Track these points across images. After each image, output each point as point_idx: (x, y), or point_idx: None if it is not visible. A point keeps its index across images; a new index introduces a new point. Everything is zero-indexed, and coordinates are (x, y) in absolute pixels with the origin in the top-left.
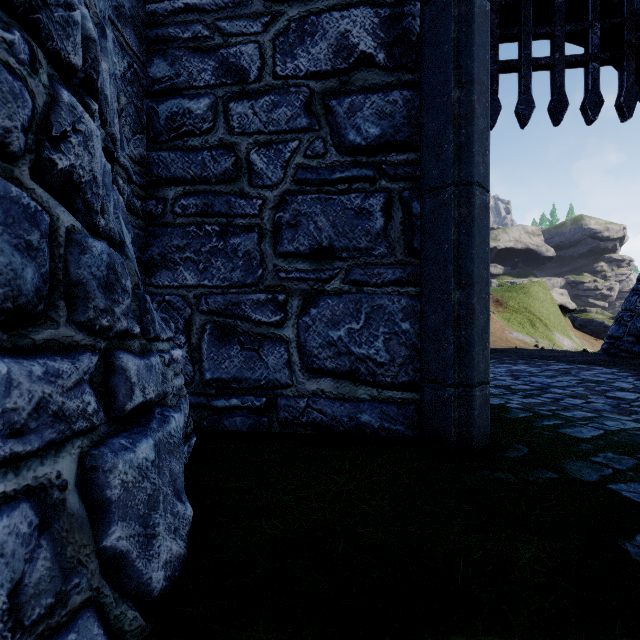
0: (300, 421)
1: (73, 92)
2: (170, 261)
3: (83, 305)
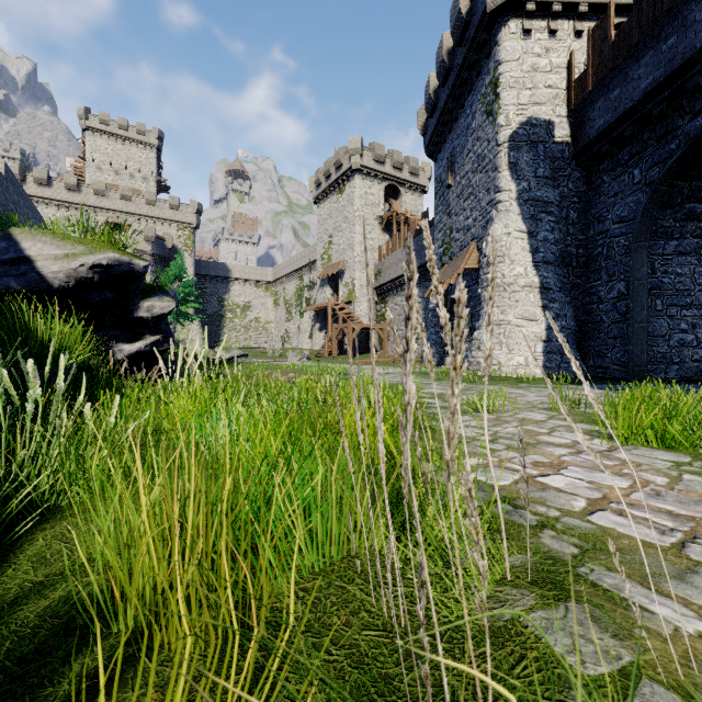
0: (611, 375)
1: (561, 330)
2: (589, 340)
3: (560, 351)
